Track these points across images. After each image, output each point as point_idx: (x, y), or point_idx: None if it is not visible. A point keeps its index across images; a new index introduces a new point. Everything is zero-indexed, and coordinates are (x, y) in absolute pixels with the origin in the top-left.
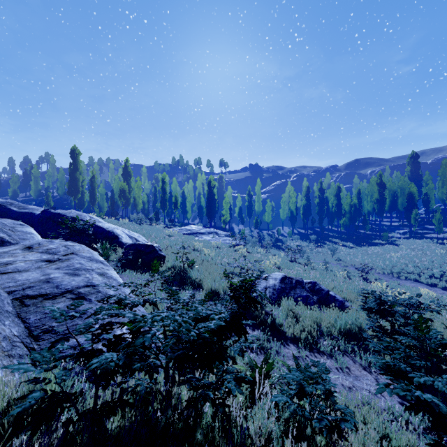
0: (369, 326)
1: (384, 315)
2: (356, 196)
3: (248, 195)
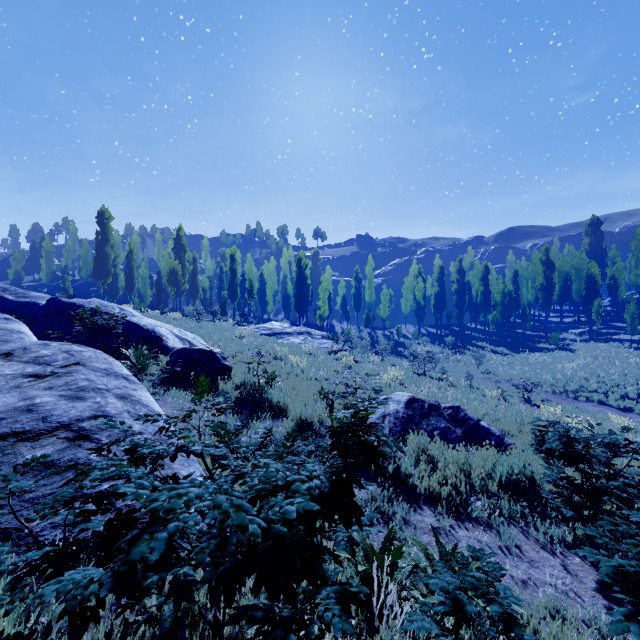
0: (551, 479)
1: (575, 462)
2: (511, 280)
3: (355, 278)
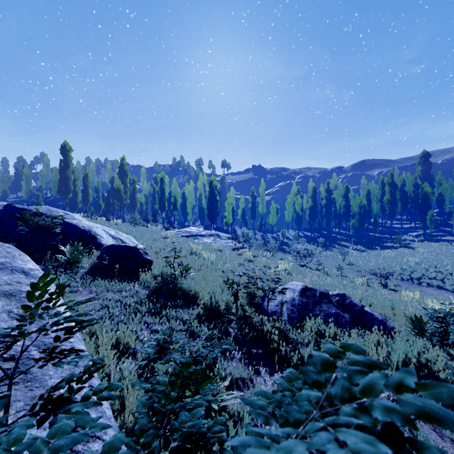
0: None
1: None
2: (365, 197)
3: (251, 196)
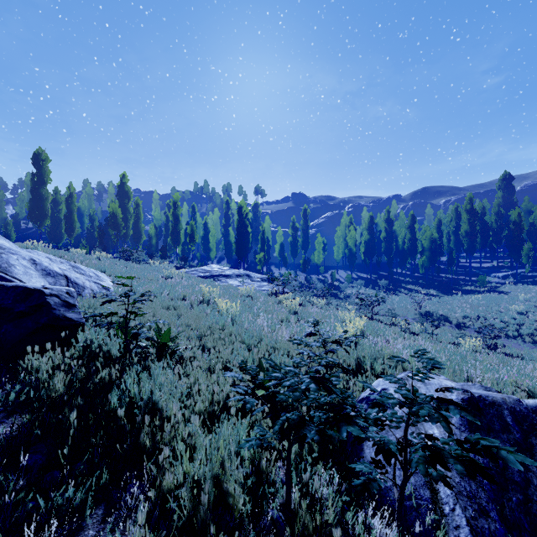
0: None
1: None
2: (436, 229)
3: (292, 227)
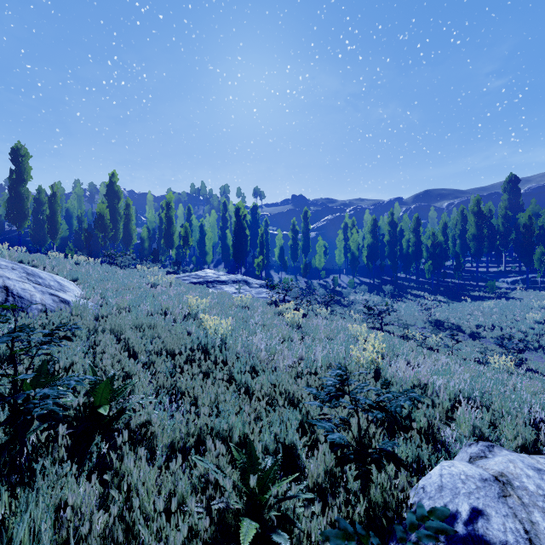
0: None
1: None
2: (441, 232)
3: (292, 230)
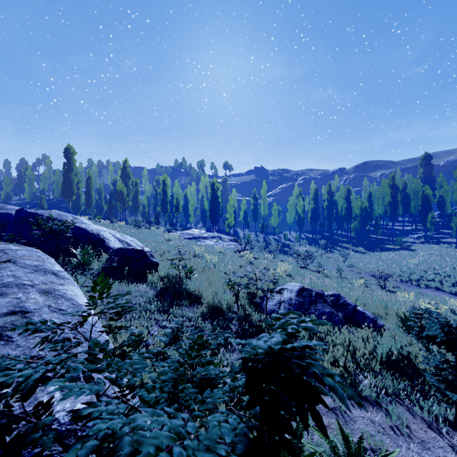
0: (435, 364)
1: None
2: (367, 199)
3: (253, 198)
